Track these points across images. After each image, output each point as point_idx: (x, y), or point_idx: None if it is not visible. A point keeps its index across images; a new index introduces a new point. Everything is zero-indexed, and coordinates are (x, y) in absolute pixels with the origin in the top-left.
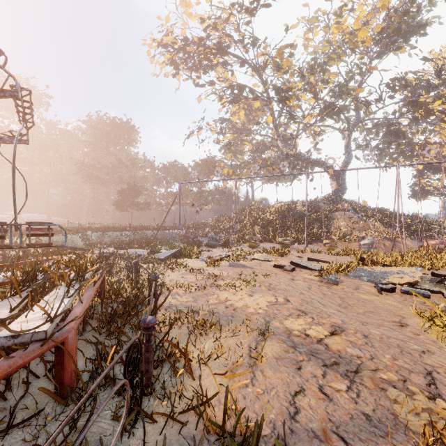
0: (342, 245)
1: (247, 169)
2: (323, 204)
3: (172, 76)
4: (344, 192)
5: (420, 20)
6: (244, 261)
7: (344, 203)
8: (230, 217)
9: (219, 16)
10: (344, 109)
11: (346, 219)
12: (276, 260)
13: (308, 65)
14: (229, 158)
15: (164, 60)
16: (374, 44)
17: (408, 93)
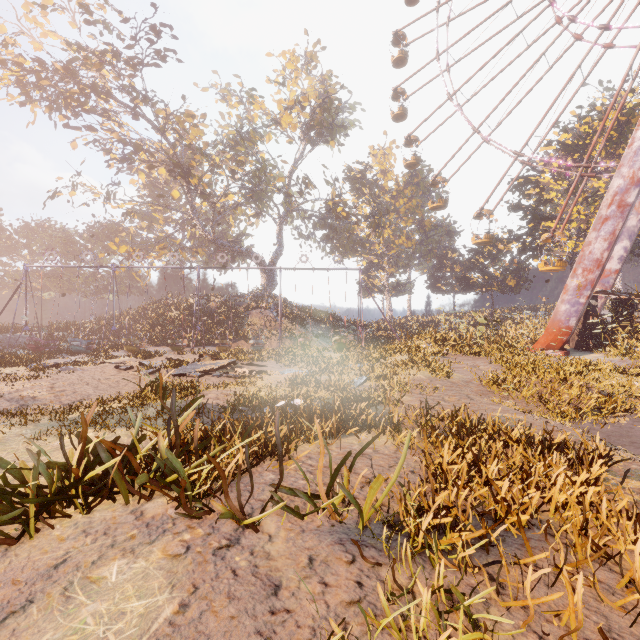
0: (249, 346)
1: (158, 249)
2: (246, 300)
3: (19, 103)
4: (274, 287)
5: (342, 120)
6: (88, 365)
7: (269, 300)
8: (132, 314)
9: (84, 59)
10: (266, 197)
11: (262, 318)
12: (128, 363)
13: (227, 138)
14: (143, 228)
15: (1, 79)
16: (303, 132)
17: (319, 194)
